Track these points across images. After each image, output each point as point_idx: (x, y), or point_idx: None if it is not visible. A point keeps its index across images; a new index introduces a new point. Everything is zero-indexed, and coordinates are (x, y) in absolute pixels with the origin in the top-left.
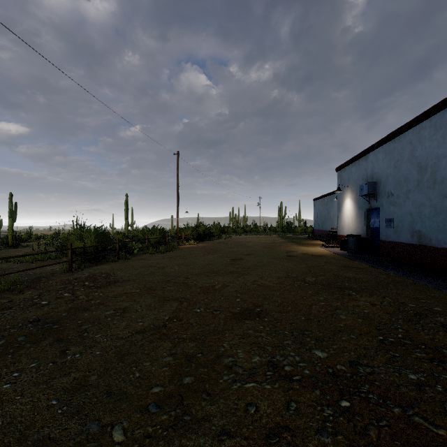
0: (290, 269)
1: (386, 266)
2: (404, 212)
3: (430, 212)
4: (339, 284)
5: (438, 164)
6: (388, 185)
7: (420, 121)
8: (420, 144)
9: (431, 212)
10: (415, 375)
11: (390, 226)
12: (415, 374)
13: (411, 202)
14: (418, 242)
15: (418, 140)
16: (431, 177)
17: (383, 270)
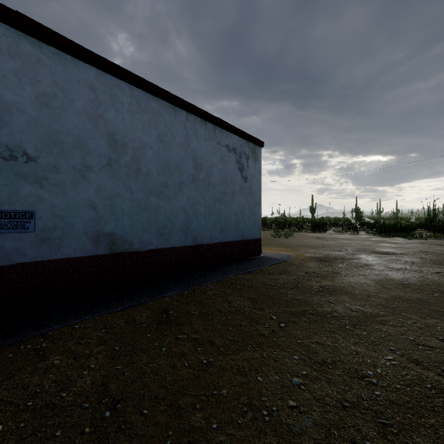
0: (324, 342)
1: (124, 298)
2: (77, 202)
3: (132, 208)
4: (301, 296)
5: (144, 152)
6: (12, 131)
7: (120, 76)
8: (114, 107)
9: (133, 208)
10: (367, 270)
11: (25, 229)
12: (366, 270)
13: (95, 187)
14: (111, 249)
15: (111, 98)
16: (134, 163)
17: (162, 297)
